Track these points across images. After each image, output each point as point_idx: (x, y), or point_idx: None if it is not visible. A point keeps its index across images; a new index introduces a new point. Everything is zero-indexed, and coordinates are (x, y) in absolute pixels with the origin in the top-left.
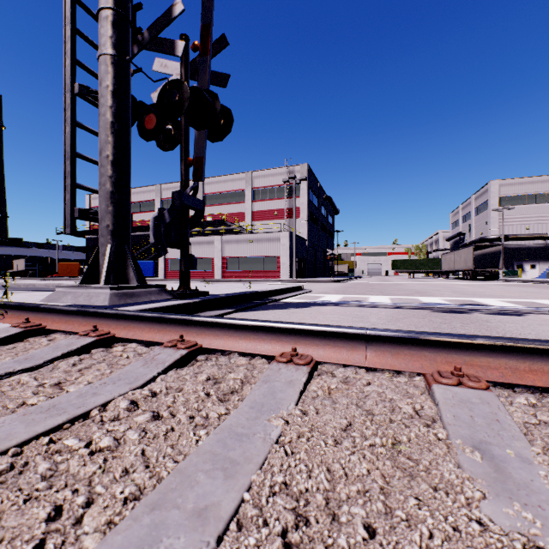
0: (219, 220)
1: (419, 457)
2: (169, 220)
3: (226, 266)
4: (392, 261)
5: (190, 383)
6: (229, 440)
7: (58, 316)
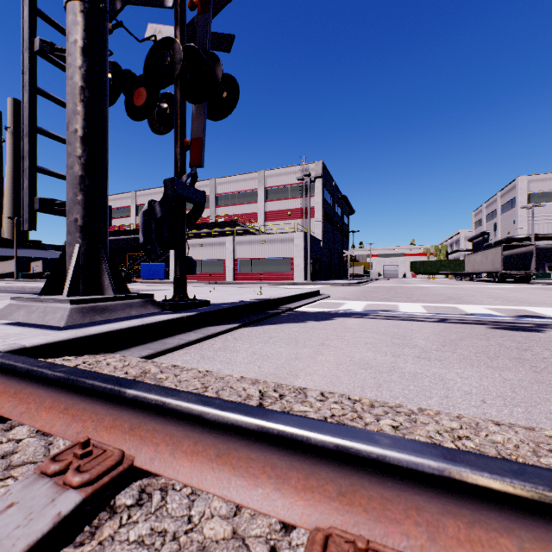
0: (231, 220)
1: None
2: (160, 214)
3: (238, 268)
4: (411, 262)
5: None
6: None
7: None
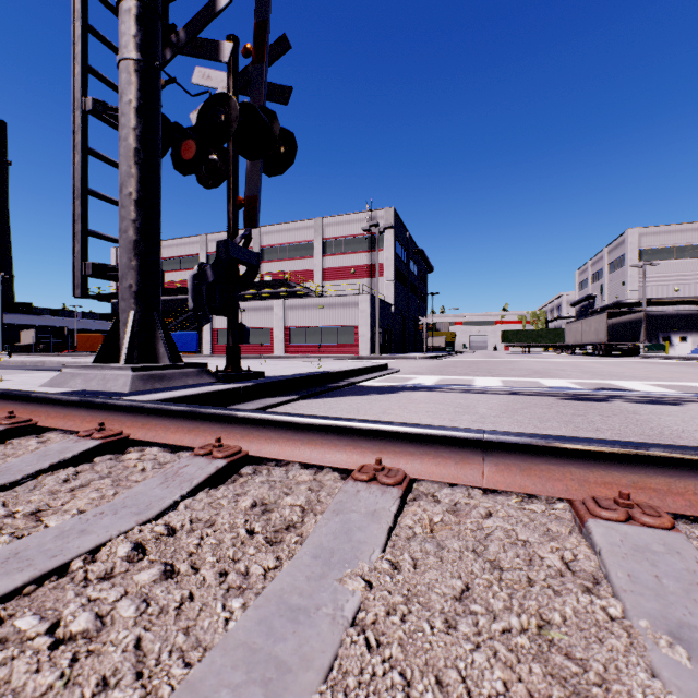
0: (280, 279)
1: (586, 655)
2: (212, 278)
3: (290, 338)
4: (502, 332)
5: (226, 512)
6: (277, 620)
7: (55, 409)
